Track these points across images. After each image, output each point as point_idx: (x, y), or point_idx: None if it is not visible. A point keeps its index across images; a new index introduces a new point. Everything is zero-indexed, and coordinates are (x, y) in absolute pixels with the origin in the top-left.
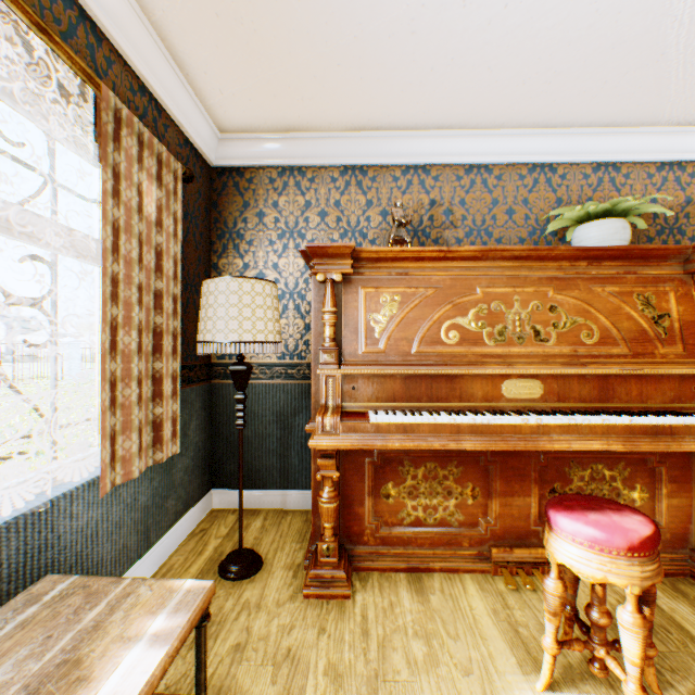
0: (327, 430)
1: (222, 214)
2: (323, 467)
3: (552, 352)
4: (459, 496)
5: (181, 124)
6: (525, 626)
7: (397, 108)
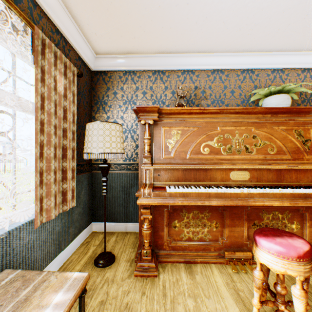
0: (146, 195)
1: (97, 93)
2: (144, 213)
3: (254, 158)
4: (209, 227)
5: (77, 49)
6: (242, 291)
7: (179, 42)
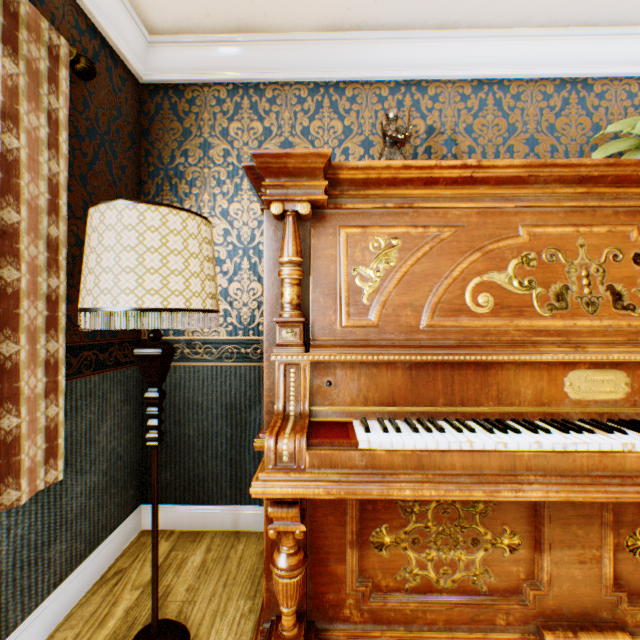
0: (283, 462)
1: (154, 145)
2: (278, 518)
3: None
4: (490, 547)
5: None
6: None
7: None
